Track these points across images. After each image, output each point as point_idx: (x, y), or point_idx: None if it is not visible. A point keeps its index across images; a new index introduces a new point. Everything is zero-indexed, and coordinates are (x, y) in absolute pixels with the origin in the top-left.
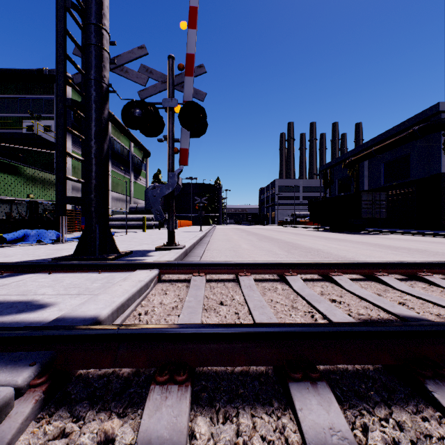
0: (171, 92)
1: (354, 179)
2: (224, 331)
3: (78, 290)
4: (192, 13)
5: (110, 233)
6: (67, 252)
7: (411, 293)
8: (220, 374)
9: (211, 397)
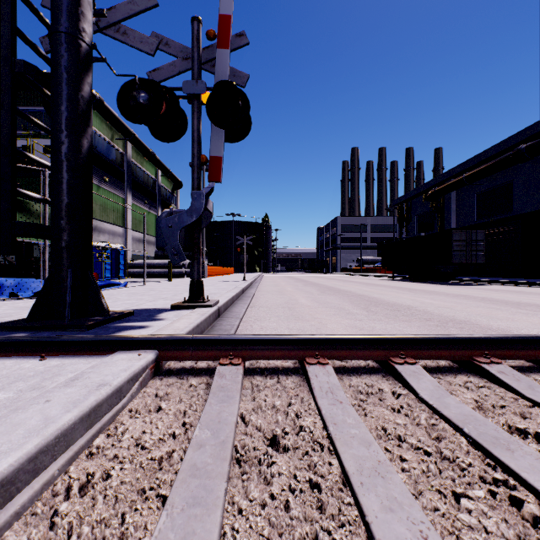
0: (196, 72)
1: (439, 214)
2: None
3: None
4: None
5: (93, 283)
6: None
7: None
8: None
9: None
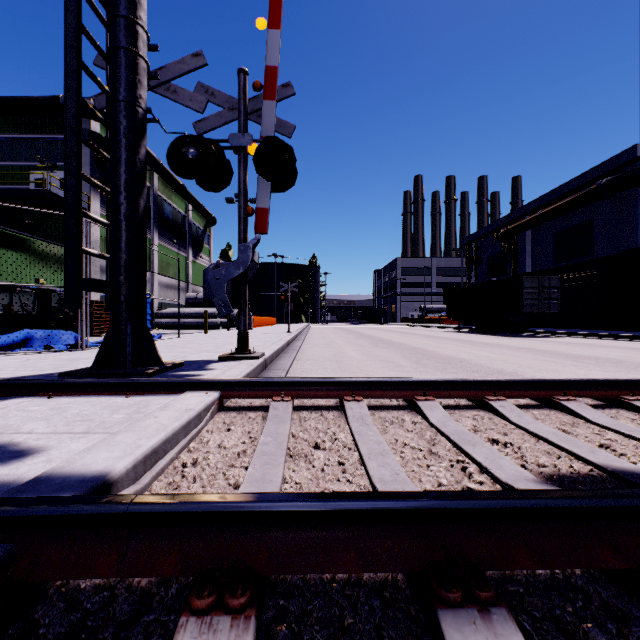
0: (242, 124)
1: (512, 256)
2: (319, 507)
3: (88, 425)
4: (274, 5)
5: (148, 334)
6: (85, 364)
7: (617, 430)
8: (312, 583)
9: (293, 635)
